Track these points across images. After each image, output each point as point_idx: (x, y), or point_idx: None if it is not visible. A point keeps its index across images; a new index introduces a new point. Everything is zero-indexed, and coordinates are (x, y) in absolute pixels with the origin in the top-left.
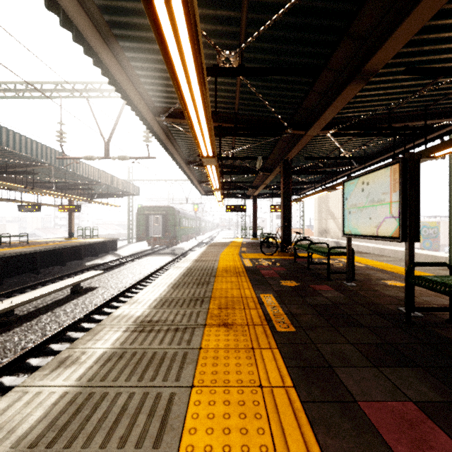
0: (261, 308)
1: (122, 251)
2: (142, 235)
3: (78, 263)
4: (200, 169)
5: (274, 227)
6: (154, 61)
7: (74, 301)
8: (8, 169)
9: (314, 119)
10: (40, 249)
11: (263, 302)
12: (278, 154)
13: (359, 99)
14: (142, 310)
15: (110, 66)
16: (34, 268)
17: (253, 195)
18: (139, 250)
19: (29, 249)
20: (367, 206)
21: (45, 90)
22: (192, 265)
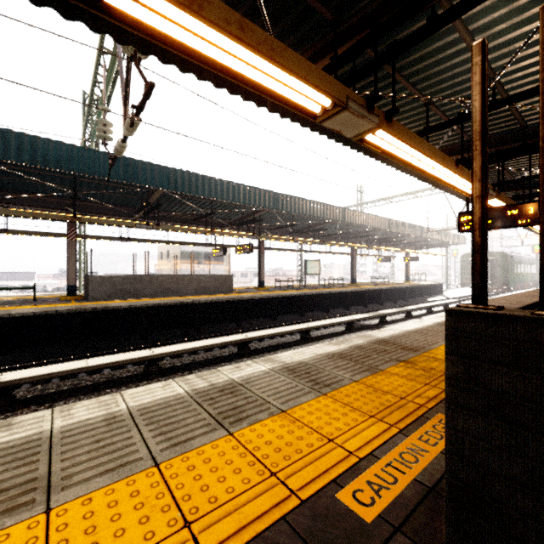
0: None
1: (447, 294)
2: (466, 281)
3: (422, 298)
4: None
5: None
6: None
7: None
8: (390, 240)
9: None
10: (408, 286)
11: None
12: None
13: None
14: None
15: None
16: (405, 297)
17: None
18: (462, 295)
19: (402, 286)
20: None
21: (415, 192)
22: None
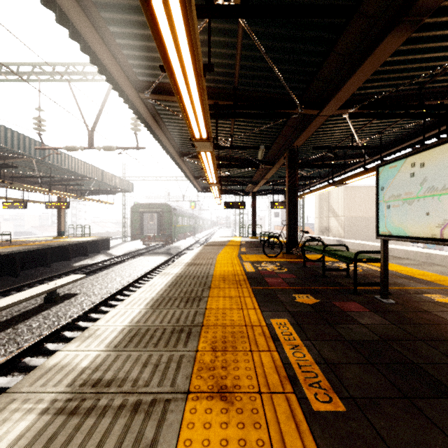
0: (277, 350)
1: (115, 250)
2: (136, 233)
3: (65, 263)
4: (195, 162)
5: (272, 225)
6: (129, 8)
7: (45, 313)
8: None
9: (331, 94)
10: (19, 250)
11: (277, 336)
12: (282, 143)
13: (388, 68)
14: (94, 353)
15: (68, 9)
16: (13, 271)
17: (253, 192)
18: (133, 249)
19: (7, 250)
20: (422, 197)
21: (22, 72)
22: (183, 270)
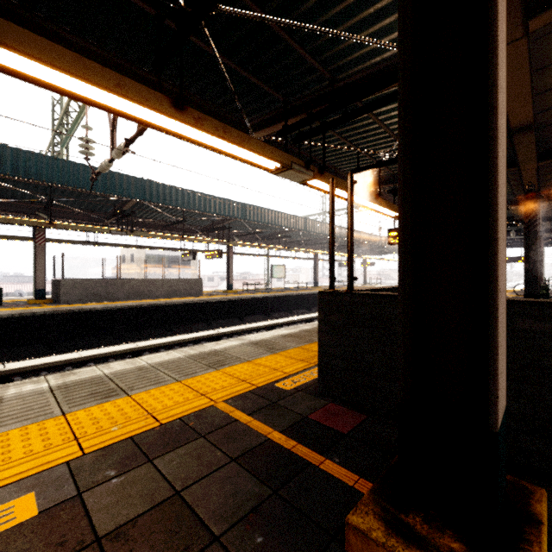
0: None
1: None
2: None
3: None
4: None
5: None
6: None
7: None
8: None
9: None
10: None
11: None
12: None
13: None
14: None
15: None
16: None
17: None
18: None
19: None
20: None
21: None
22: None
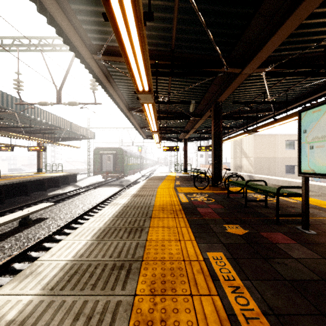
0: (218, 294)
1: (81, 182)
2: (97, 170)
3: (42, 193)
4: (141, 115)
5: (198, 164)
6: None
7: (18, 235)
8: None
9: (252, 54)
10: (4, 183)
11: (215, 273)
12: (209, 99)
13: (302, 31)
14: (27, 299)
15: None
16: None
17: (184, 139)
18: (95, 181)
19: None
20: None
21: (6, 45)
22: (130, 201)
